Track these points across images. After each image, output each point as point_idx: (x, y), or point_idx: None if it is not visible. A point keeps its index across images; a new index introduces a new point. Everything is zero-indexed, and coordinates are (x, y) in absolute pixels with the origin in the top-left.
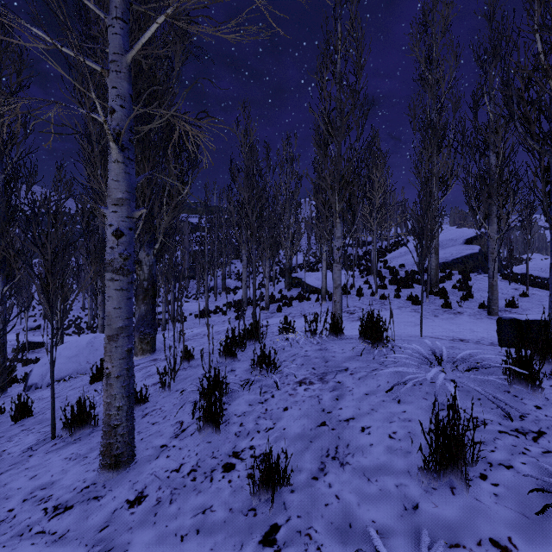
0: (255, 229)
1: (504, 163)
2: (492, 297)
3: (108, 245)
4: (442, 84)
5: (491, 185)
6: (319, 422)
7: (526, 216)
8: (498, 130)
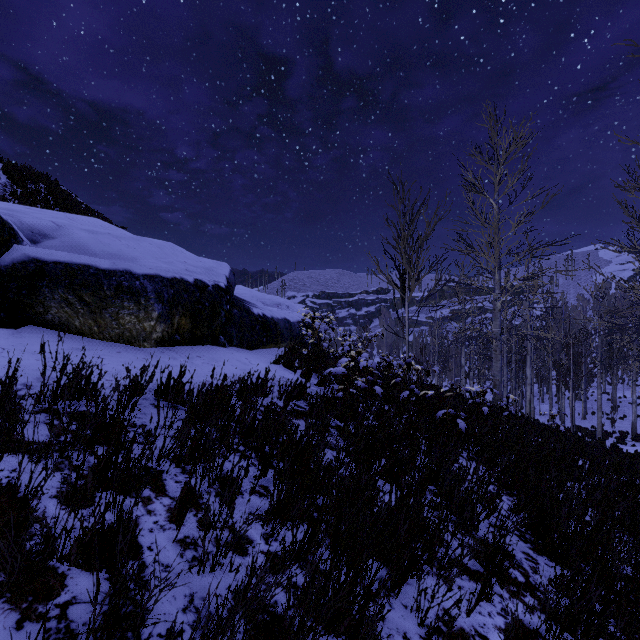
0: None
1: None
2: None
3: None
4: None
5: None
6: None
7: None
8: None
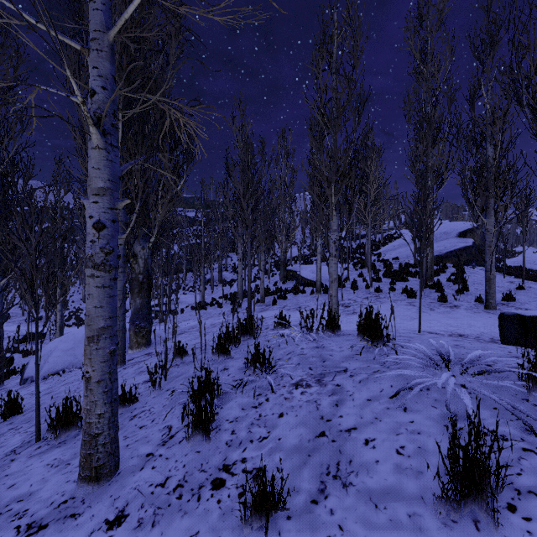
0: (250, 223)
1: (502, 155)
2: (489, 291)
3: (88, 238)
4: (437, 78)
5: (488, 177)
6: (318, 431)
7: (525, 209)
8: (496, 122)
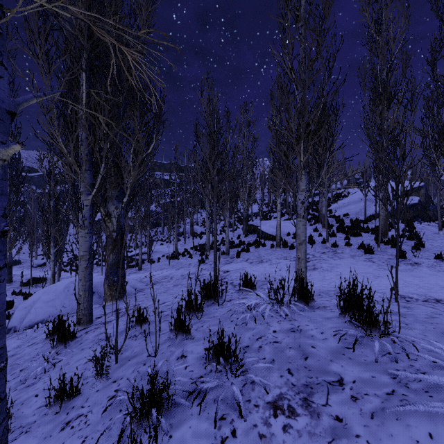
0: (216, 183)
1: None
2: None
3: None
4: (392, 45)
5: None
6: None
7: None
8: None
